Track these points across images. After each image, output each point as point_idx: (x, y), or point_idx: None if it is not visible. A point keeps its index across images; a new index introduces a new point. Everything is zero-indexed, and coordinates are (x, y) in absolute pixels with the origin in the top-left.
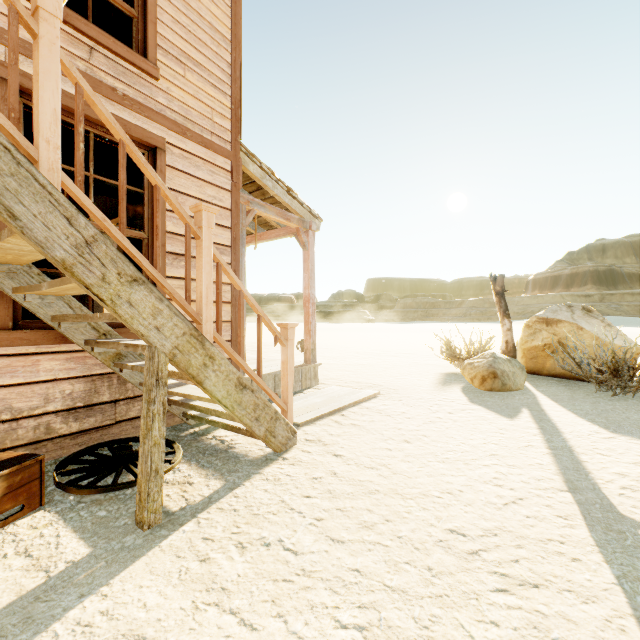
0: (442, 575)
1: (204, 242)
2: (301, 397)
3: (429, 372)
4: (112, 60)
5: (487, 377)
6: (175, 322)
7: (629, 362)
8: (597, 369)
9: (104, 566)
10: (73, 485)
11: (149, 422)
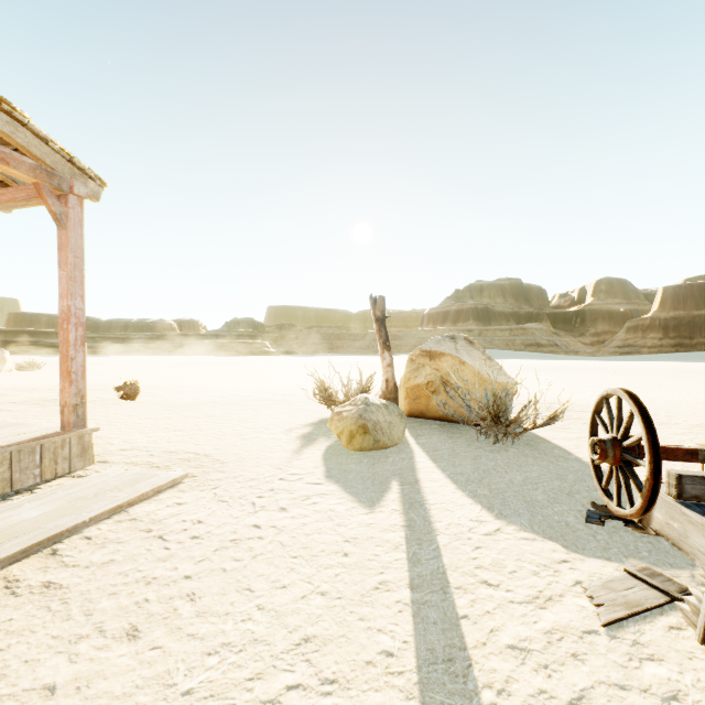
0: None
1: None
2: (4, 508)
3: (297, 423)
4: None
5: (356, 432)
6: None
7: (510, 404)
8: (479, 413)
9: None
10: None
11: None
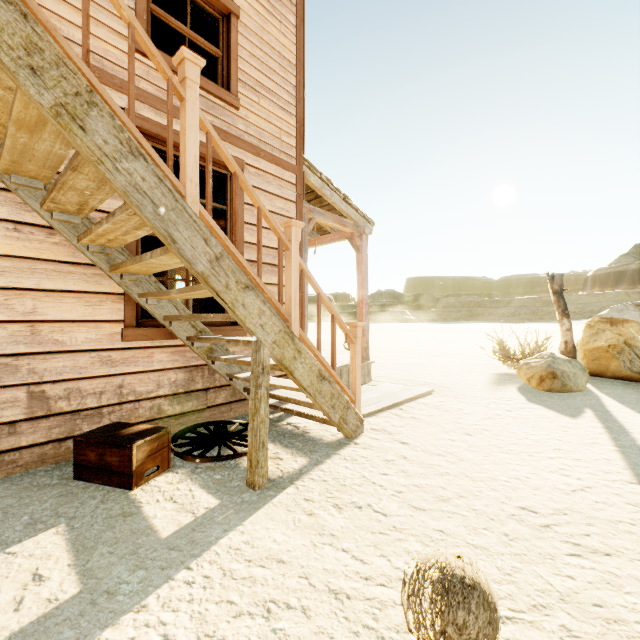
0: (518, 540)
1: (293, 253)
2: None
3: (481, 372)
4: (204, 97)
5: (545, 377)
6: (274, 321)
7: None
8: None
9: (234, 513)
10: (189, 454)
11: (257, 403)
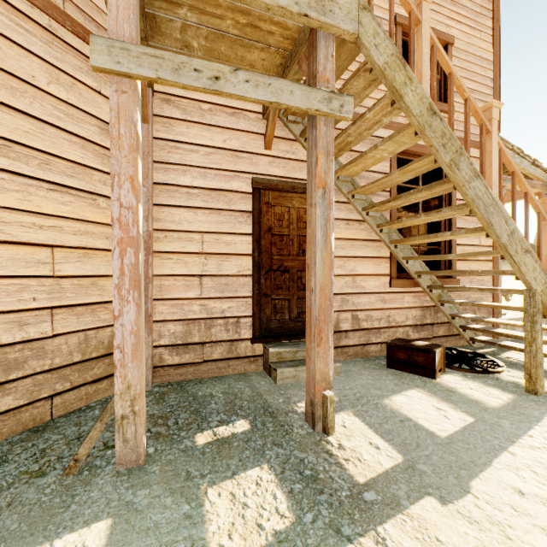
0: None
1: None
2: None
3: None
4: None
5: None
6: (540, 275)
7: None
8: None
9: (535, 405)
10: (451, 365)
11: (534, 334)
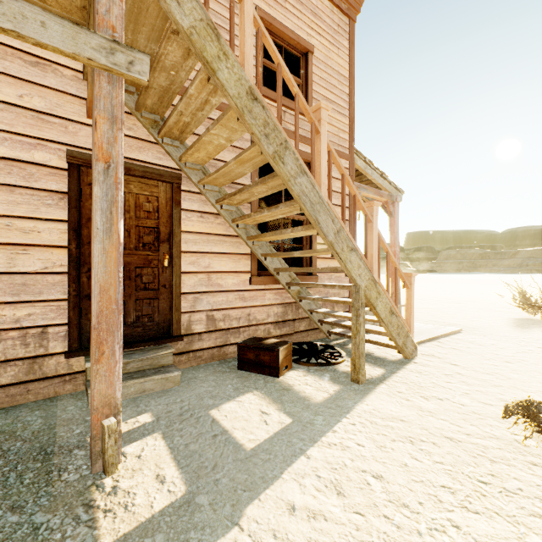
0: None
1: (374, 224)
2: None
3: (501, 317)
4: (292, 115)
5: None
6: (365, 272)
7: None
8: None
9: (353, 394)
10: (300, 361)
11: (358, 327)
